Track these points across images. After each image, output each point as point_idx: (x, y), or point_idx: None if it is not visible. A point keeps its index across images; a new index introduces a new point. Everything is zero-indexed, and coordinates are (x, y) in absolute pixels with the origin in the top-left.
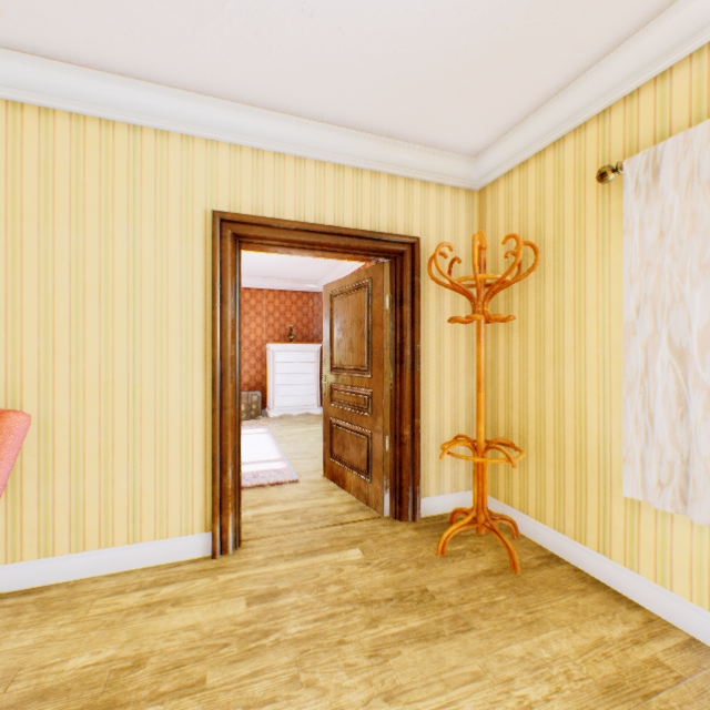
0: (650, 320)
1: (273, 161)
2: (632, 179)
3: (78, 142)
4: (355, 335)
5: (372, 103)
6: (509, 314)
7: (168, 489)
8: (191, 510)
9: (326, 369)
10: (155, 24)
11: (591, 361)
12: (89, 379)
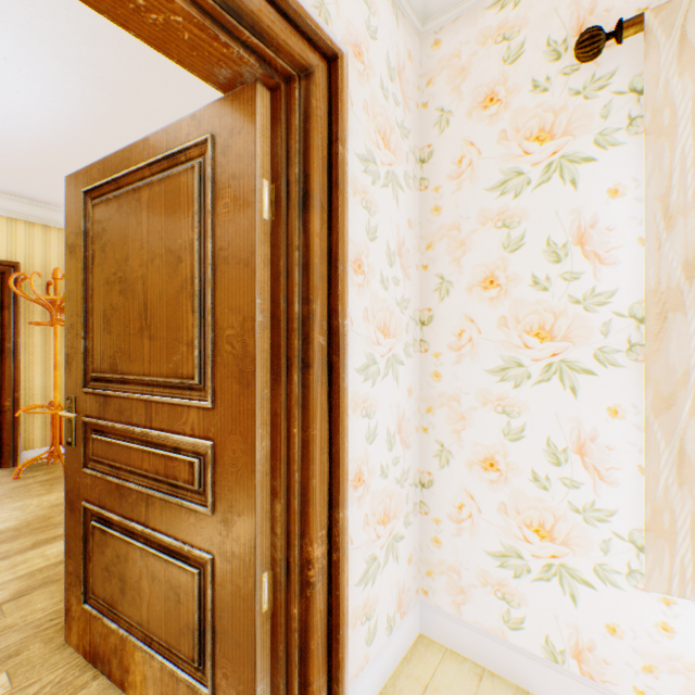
0: None
1: None
2: None
3: None
4: None
5: None
6: None
7: None
8: None
9: None
10: None
11: None
12: None
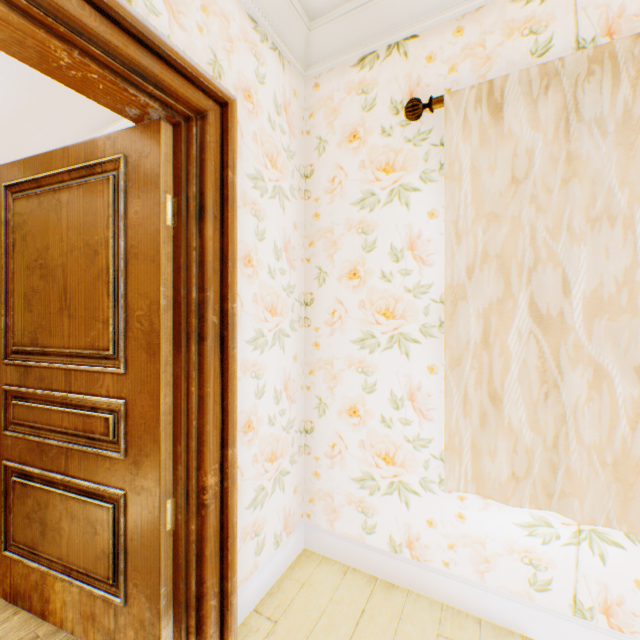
0: None
1: None
2: None
3: None
4: None
5: None
6: None
7: None
8: None
9: None
10: None
11: None
12: None
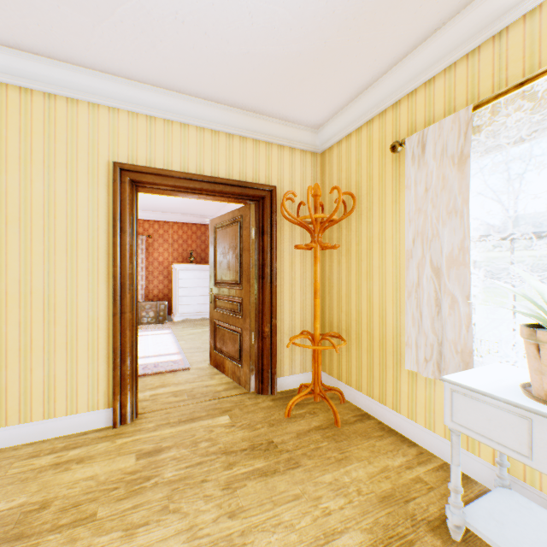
0: (420, 248)
1: (163, 126)
2: (411, 151)
3: (1, 104)
4: (231, 258)
5: (237, 87)
6: (340, 243)
7: (77, 376)
8: (96, 392)
9: (212, 284)
10: (62, 19)
11: (389, 276)
12: (10, 291)
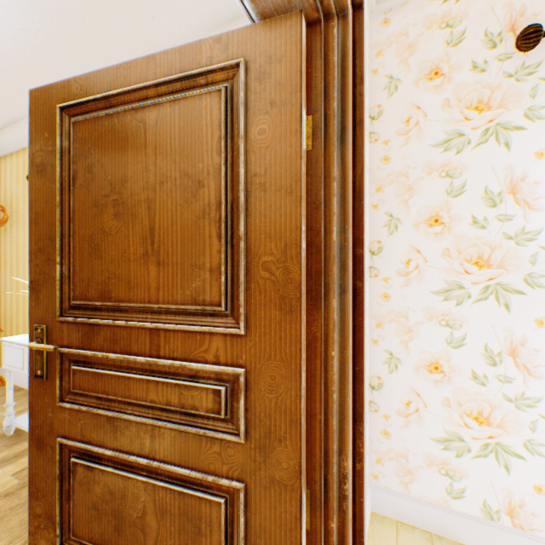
0: None
1: None
2: None
3: None
4: None
5: None
6: (7, 246)
7: None
8: None
9: None
10: None
11: None
12: None
